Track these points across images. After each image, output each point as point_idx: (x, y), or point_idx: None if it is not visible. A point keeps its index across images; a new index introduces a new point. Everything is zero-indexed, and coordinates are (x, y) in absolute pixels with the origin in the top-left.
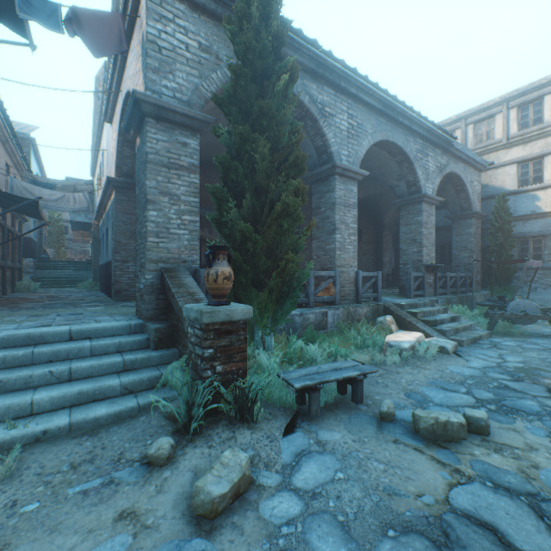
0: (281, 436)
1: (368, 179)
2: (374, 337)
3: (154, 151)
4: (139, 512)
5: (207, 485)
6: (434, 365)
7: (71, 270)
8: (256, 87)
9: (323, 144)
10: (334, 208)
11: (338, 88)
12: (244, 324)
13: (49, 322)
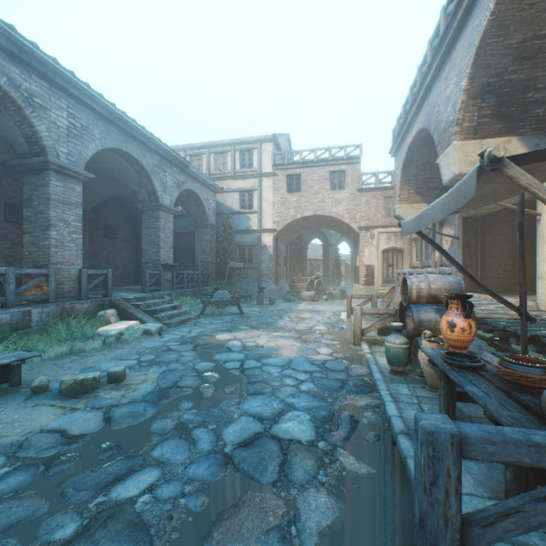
0: None
1: (117, 179)
2: (86, 329)
3: None
4: None
5: None
6: (132, 344)
7: None
8: None
9: (34, 134)
10: (49, 204)
11: (55, 83)
12: None
13: None
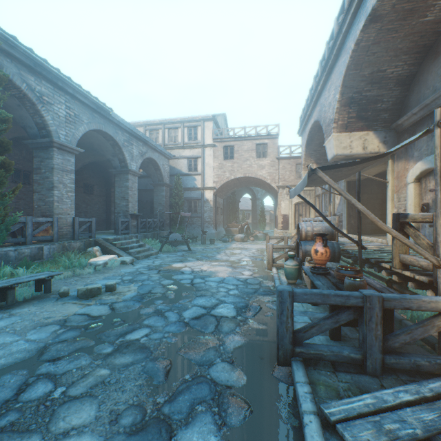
0: None
1: (95, 150)
2: (81, 260)
3: None
4: None
5: None
6: (115, 270)
7: None
8: None
9: (43, 122)
10: (53, 172)
11: (57, 85)
12: None
13: None
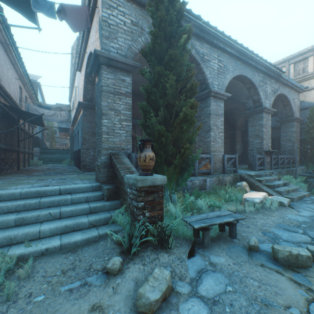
0: (187, 258)
1: (228, 99)
2: (236, 195)
3: (106, 85)
4: (103, 306)
5: (146, 292)
6: (277, 213)
7: (58, 154)
8: (167, 43)
9: (203, 78)
10: (209, 117)
11: (212, 44)
12: (162, 187)
13: (48, 183)
